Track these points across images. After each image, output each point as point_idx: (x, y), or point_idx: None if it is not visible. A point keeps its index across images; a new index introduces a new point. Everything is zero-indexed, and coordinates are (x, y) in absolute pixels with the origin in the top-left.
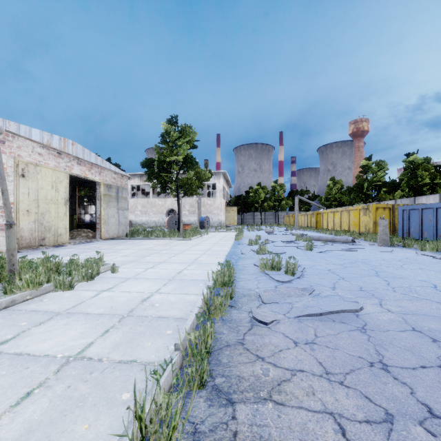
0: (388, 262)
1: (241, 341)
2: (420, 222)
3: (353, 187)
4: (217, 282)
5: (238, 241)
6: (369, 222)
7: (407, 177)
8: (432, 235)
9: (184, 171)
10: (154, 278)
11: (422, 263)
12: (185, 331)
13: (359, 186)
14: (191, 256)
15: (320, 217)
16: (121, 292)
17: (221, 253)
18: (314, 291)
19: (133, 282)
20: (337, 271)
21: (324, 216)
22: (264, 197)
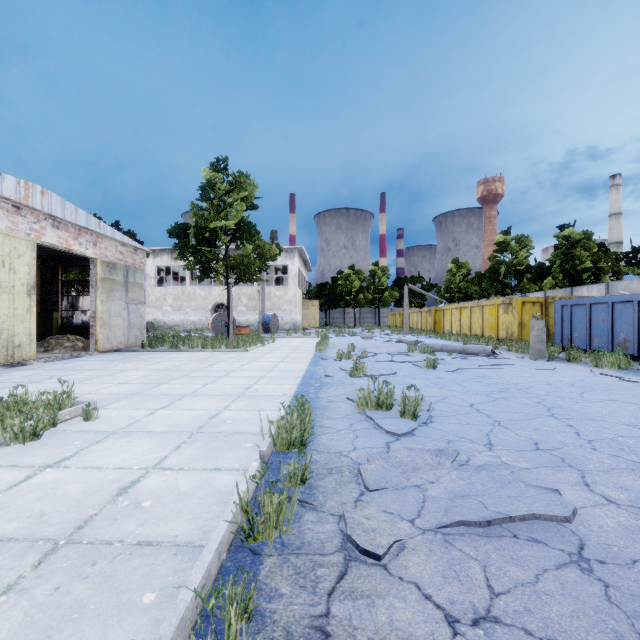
0: (559, 389)
1: (322, 624)
2: (588, 323)
3: (486, 273)
4: (278, 441)
5: (320, 353)
6: (513, 324)
7: (561, 259)
8: (605, 343)
9: (237, 245)
10: (163, 432)
11: (609, 390)
12: (177, 613)
13: (493, 271)
14: (241, 382)
15: (439, 315)
16: (82, 469)
17: (292, 375)
18: (458, 455)
19: (118, 441)
20: (484, 407)
21: (447, 314)
22: (360, 286)
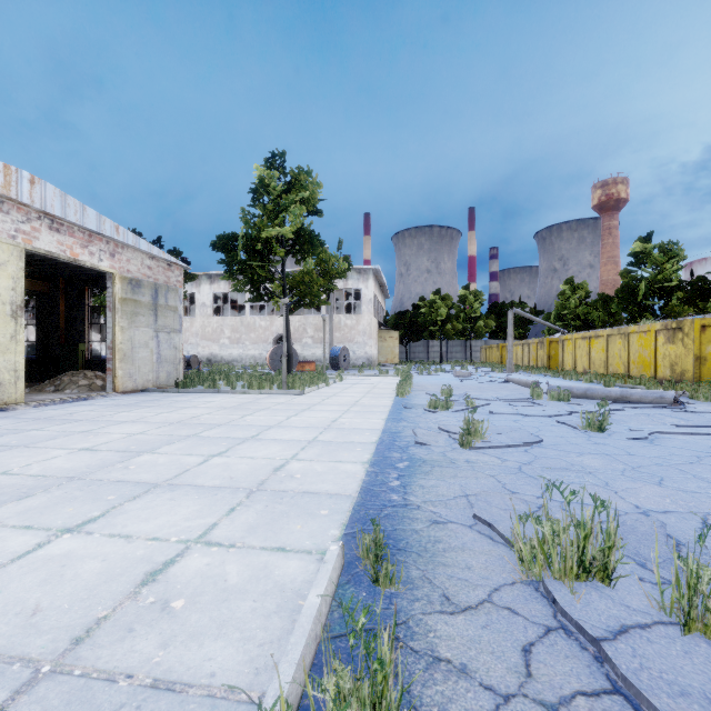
0: None
1: None
2: None
3: (617, 293)
4: None
5: (402, 398)
6: (684, 358)
7: None
8: None
9: (297, 260)
10: None
11: None
12: None
13: (628, 290)
14: (270, 453)
15: (555, 348)
16: None
17: (360, 438)
18: None
19: None
20: None
21: (567, 346)
22: (447, 314)
